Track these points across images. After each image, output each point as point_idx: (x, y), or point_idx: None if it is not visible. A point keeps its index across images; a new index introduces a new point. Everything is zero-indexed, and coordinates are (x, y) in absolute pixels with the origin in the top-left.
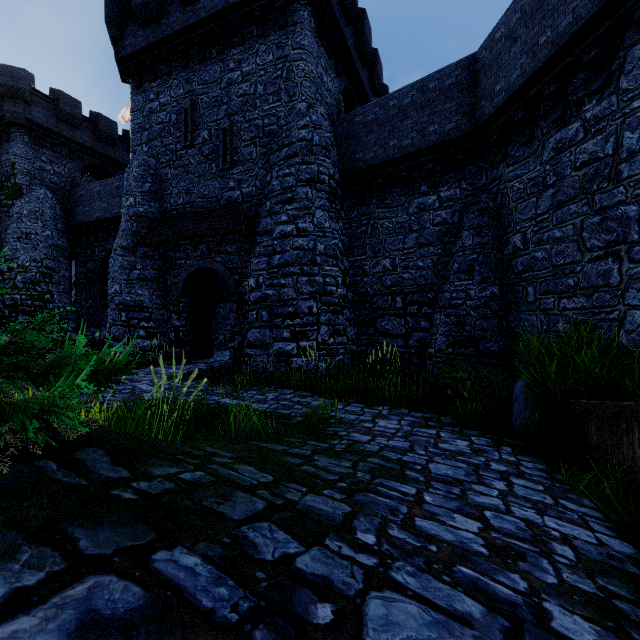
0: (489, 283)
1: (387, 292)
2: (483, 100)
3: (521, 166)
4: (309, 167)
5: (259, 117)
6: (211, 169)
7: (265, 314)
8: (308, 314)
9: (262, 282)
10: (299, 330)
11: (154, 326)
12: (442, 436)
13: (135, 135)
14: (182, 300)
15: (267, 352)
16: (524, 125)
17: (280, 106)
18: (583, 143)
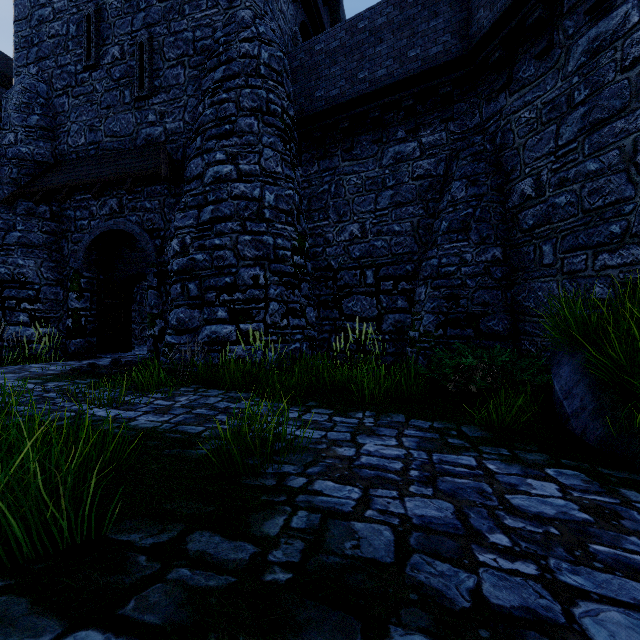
0: (489, 244)
1: (355, 265)
2: (480, 10)
3: (532, 89)
4: (255, 92)
5: (188, 28)
6: (124, 98)
7: (193, 287)
8: (252, 286)
9: (189, 244)
10: (240, 308)
11: (42, 309)
12: (494, 471)
13: (19, 52)
14: (84, 274)
15: (195, 339)
16: (539, 30)
17: (216, 14)
18: (637, 30)
